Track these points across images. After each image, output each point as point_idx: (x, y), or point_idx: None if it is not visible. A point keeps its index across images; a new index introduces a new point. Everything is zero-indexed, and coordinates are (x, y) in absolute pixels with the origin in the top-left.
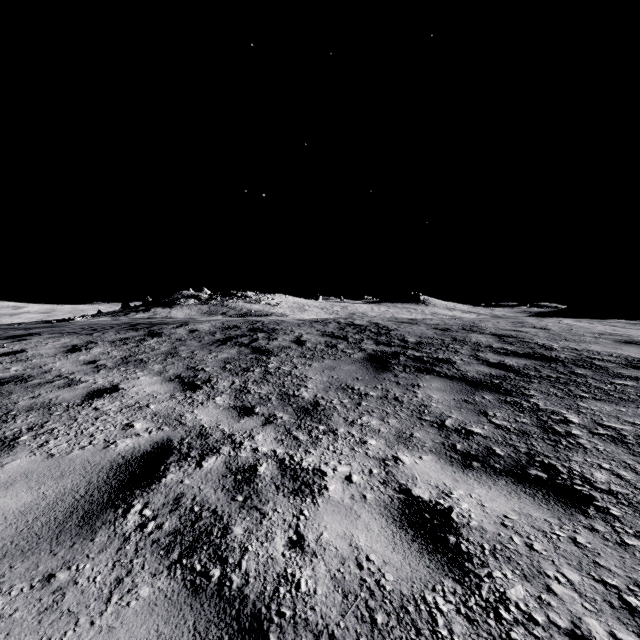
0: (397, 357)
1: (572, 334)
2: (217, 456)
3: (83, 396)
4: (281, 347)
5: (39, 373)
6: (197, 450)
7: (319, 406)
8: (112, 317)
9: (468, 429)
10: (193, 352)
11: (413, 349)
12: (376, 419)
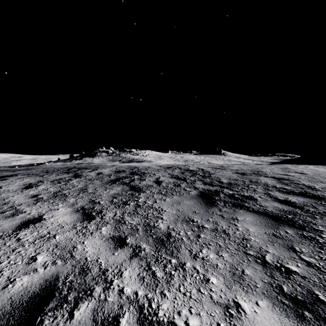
0: (218, 194)
1: (322, 177)
2: (89, 301)
3: (16, 226)
4: (147, 186)
5: (0, 204)
6: (74, 292)
7: (171, 237)
8: (63, 162)
9: (286, 267)
10: (96, 189)
11: (227, 188)
12: (213, 252)
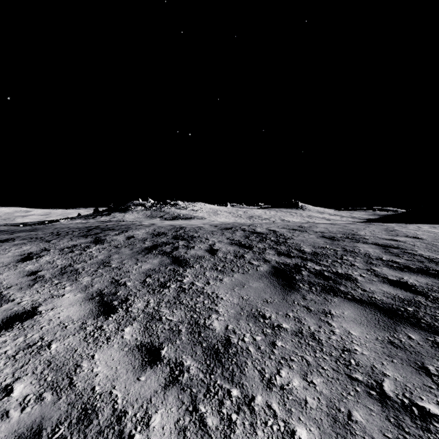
0: (299, 271)
1: None
2: None
3: None
4: (196, 257)
5: None
6: None
7: (230, 346)
8: (84, 219)
9: (420, 405)
10: (122, 262)
11: (312, 261)
12: (297, 376)
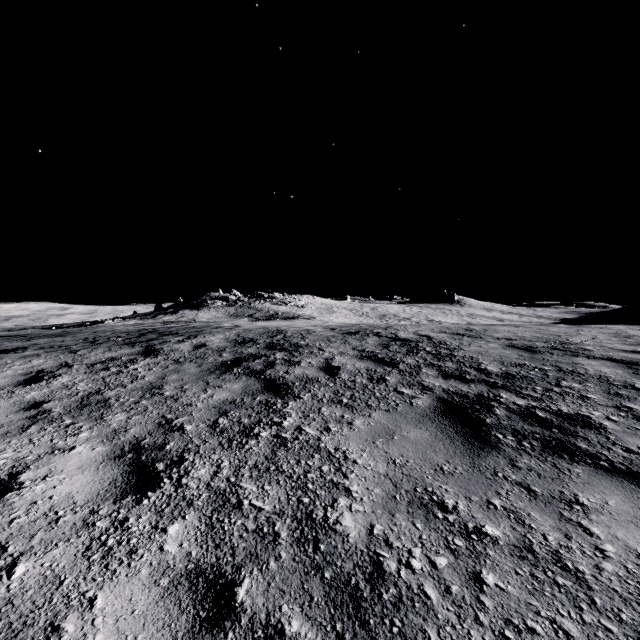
0: (490, 408)
1: None
2: None
3: None
4: (305, 379)
5: None
6: None
7: (384, 583)
8: (140, 320)
9: None
10: (182, 386)
11: (507, 389)
12: None
